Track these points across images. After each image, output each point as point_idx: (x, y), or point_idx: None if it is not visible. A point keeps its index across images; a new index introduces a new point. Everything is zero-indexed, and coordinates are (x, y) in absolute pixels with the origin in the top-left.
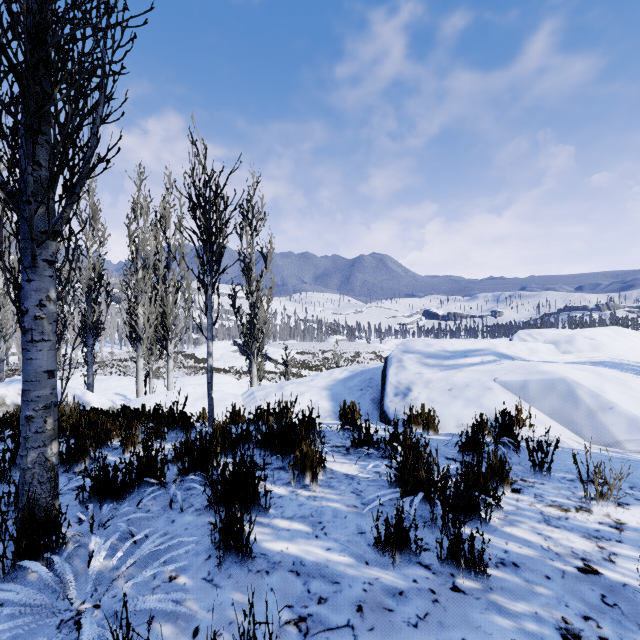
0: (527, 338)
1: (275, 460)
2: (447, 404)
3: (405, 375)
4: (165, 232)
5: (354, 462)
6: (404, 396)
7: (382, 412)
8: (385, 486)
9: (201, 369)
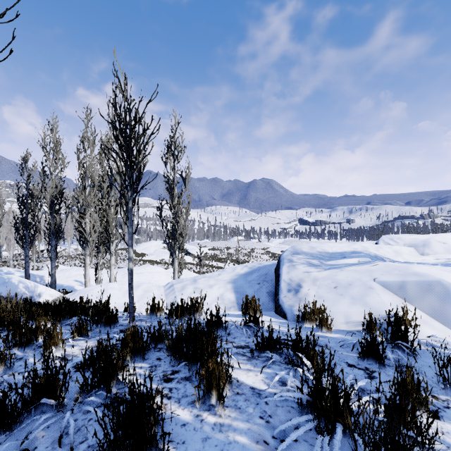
0: (390, 242)
1: (183, 366)
2: (335, 301)
3: (295, 273)
4: (108, 160)
5: (259, 369)
6: (296, 292)
7: (278, 306)
8: (294, 407)
9: (140, 261)
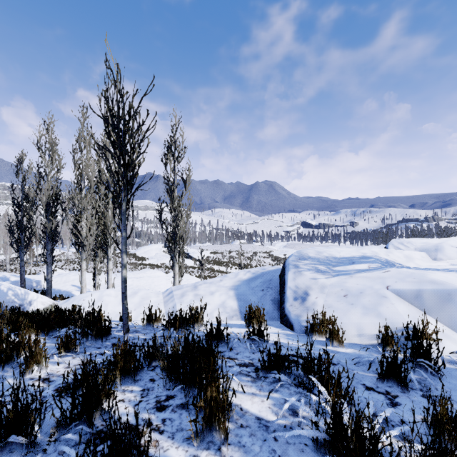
0: (400, 246)
1: (179, 390)
2: (345, 311)
3: (302, 280)
4: (106, 161)
5: (265, 394)
6: (303, 300)
7: (283, 315)
8: (308, 445)
9: (140, 265)
